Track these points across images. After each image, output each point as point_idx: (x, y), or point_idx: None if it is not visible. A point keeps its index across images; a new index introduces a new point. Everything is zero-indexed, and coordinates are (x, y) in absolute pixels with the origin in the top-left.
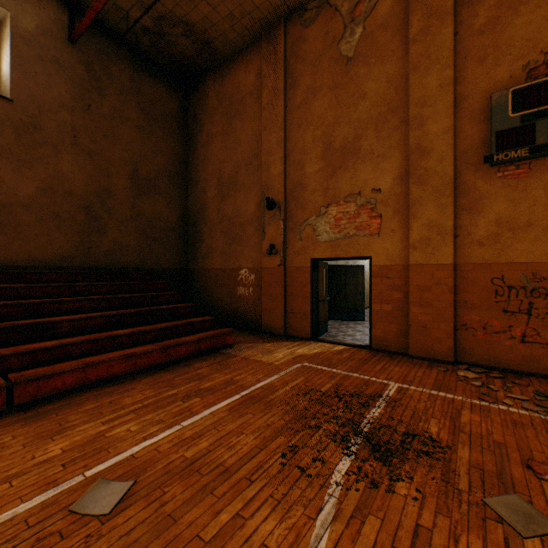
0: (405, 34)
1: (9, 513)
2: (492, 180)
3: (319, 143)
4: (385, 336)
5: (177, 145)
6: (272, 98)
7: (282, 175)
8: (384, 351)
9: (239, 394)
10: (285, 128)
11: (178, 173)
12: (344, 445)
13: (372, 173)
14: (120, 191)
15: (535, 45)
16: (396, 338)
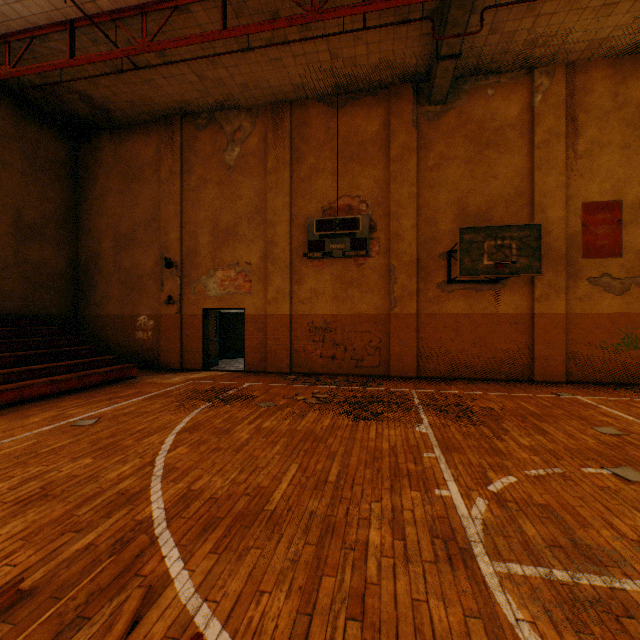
0: (266, 165)
1: (38, 430)
2: (309, 267)
3: (210, 222)
4: (254, 361)
5: (66, 192)
6: (171, 176)
7: (179, 240)
8: (254, 372)
9: (148, 395)
10: (182, 203)
11: (67, 220)
12: (209, 401)
13: (246, 251)
14: (2, 237)
15: (326, 198)
16: (260, 362)
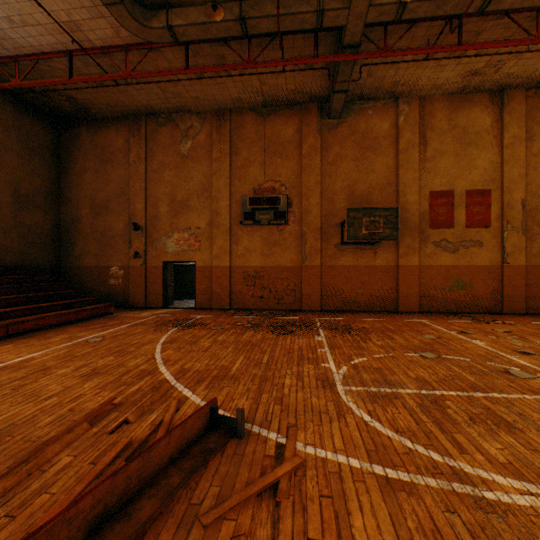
0: (211, 155)
1: (65, 344)
2: (244, 231)
3: (168, 196)
4: (203, 301)
5: (52, 169)
6: (137, 160)
7: (144, 209)
8: (202, 308)
9: (129, 324)
10: (146, 181)
11: (52, 191)
12: (176, 327)
13: (196, 219)
14: (5, 206)
15: (256, 181)
16: (207, 301)
